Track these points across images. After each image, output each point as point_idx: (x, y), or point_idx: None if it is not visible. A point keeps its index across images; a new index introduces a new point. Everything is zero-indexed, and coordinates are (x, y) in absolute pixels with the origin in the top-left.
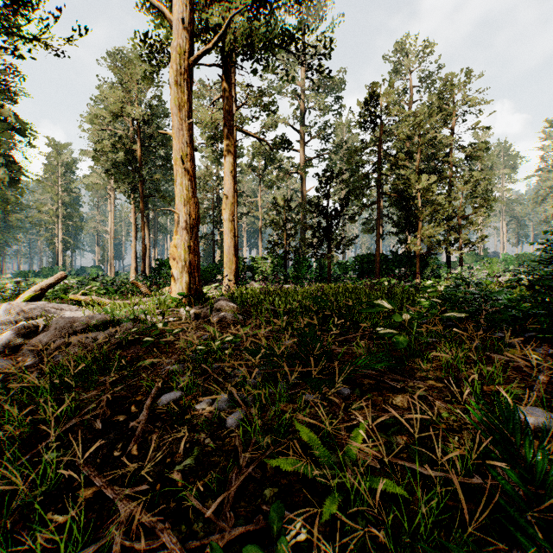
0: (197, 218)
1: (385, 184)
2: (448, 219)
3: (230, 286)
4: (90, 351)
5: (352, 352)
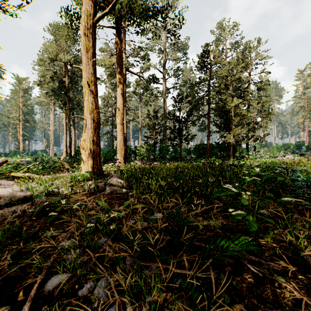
0: (98, 122)
1: (213, 103)
2: (247, 123)
3: (121, 164)
4: (8, 222)
5: (208, 224)
